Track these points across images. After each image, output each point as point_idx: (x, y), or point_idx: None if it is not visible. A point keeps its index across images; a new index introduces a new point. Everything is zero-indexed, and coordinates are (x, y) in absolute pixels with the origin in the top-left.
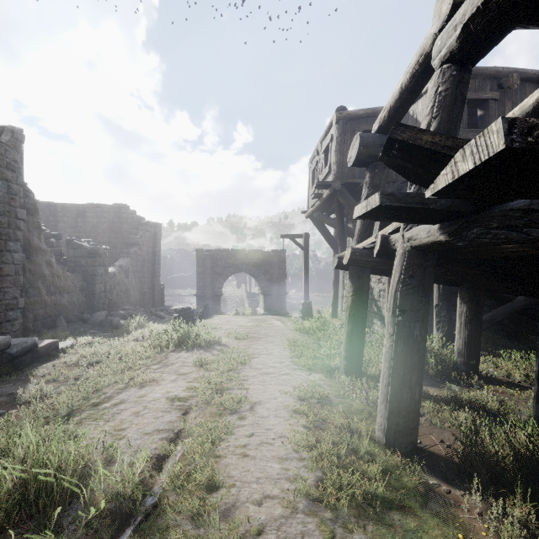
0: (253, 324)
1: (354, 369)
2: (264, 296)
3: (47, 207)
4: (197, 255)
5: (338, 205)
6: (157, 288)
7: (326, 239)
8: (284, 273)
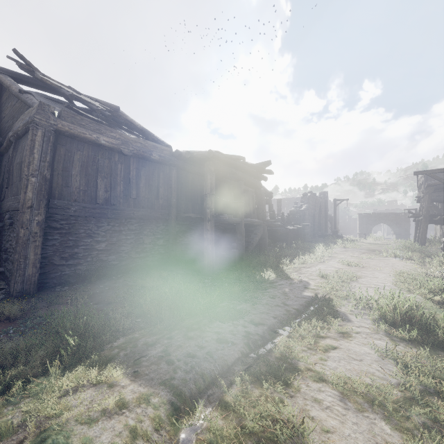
0: None
1: None
2: (396, 235)
3: (294, 199)
4: (358, 216)
5: None
6: (338, 230)
7: None
8: (408, 224)
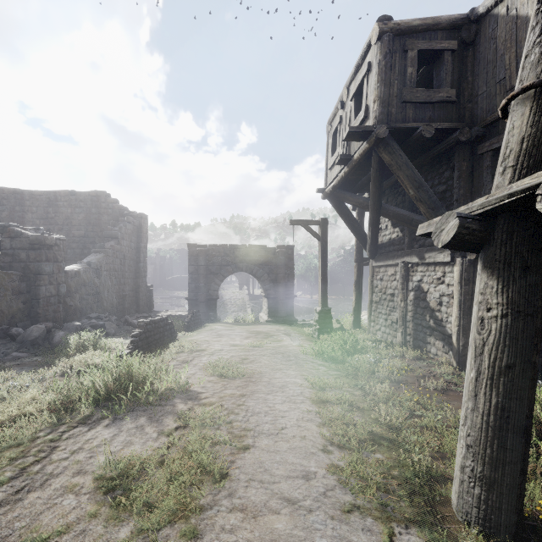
0: (252, 342)
1: (508, 514)
2: (268, 300)
3: (12, 195)
4: (189, 251)
5: (378, 167)
6: (142, 290)
7: (349, 226)
8: (291, 272)
